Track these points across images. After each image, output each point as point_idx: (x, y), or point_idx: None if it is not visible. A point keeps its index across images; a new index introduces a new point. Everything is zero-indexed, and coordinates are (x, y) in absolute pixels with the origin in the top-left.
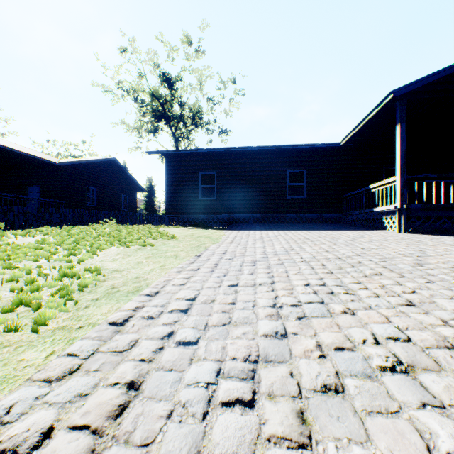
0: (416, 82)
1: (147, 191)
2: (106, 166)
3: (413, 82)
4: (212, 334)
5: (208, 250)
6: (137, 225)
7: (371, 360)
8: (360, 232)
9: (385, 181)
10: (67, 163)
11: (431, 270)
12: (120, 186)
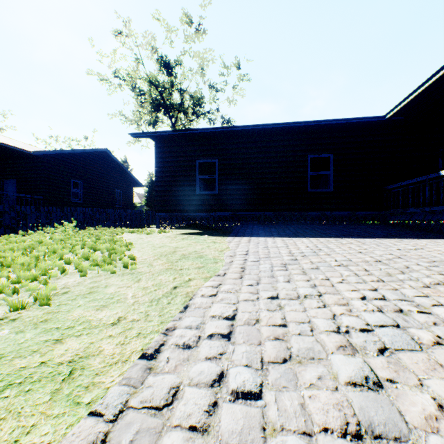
0: None
1: (148, 187)
2: (96, 157)
3: None
4: None
5: (190, 309)
6: (99, 231)
7: None
8: None
9: None
10: (44, 152)
11: None
12: (114, 180)
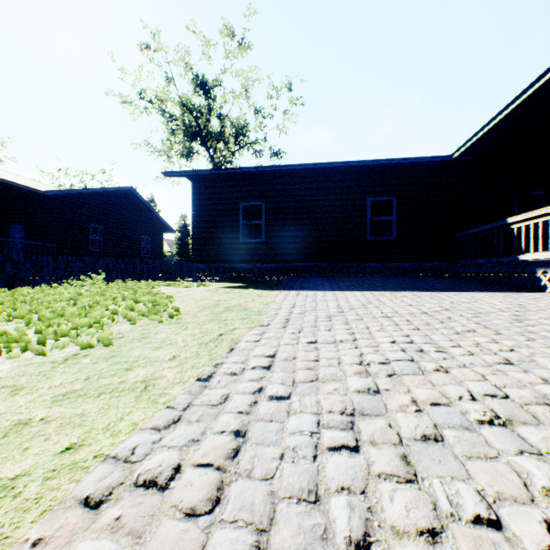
0: None
1: (181, 232)
2: (118, 197)
3: None
4: None
5: (236, 350)
6: (133, 284)
7: None
8: (505, 296)
9: (543, 210)
10: (59, 192)
11: None
12: (140, 225)
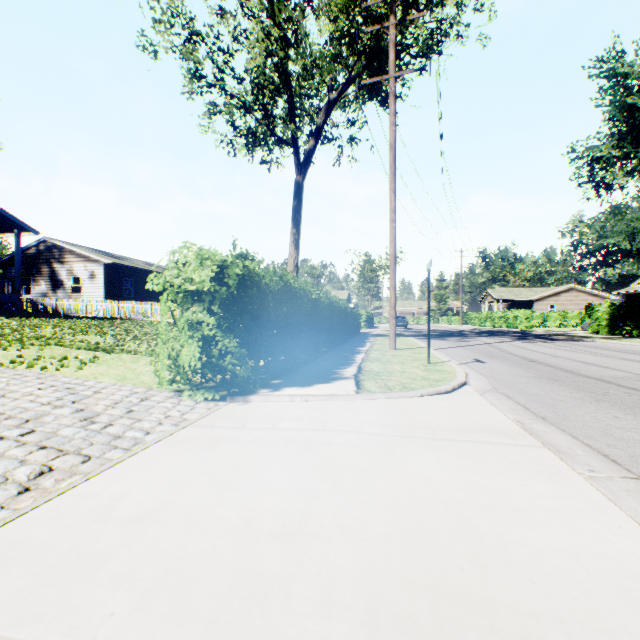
0: None
1: None
2: None
3: None
4: None
5: None
6: None
7: None
8: None
9: None
10: None
11: None
12: None
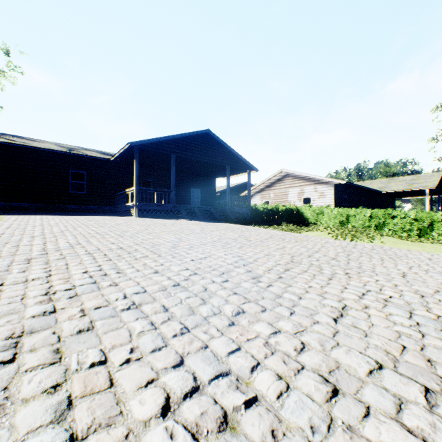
0: (141, 141)
1: None
2: None
3: (140, 141)
4: (18, 236)
5: None
6: None
7: (67, 235)
8: (115, 217)
9: (132, 189)
10: None
11: (117, 226)
12: None
